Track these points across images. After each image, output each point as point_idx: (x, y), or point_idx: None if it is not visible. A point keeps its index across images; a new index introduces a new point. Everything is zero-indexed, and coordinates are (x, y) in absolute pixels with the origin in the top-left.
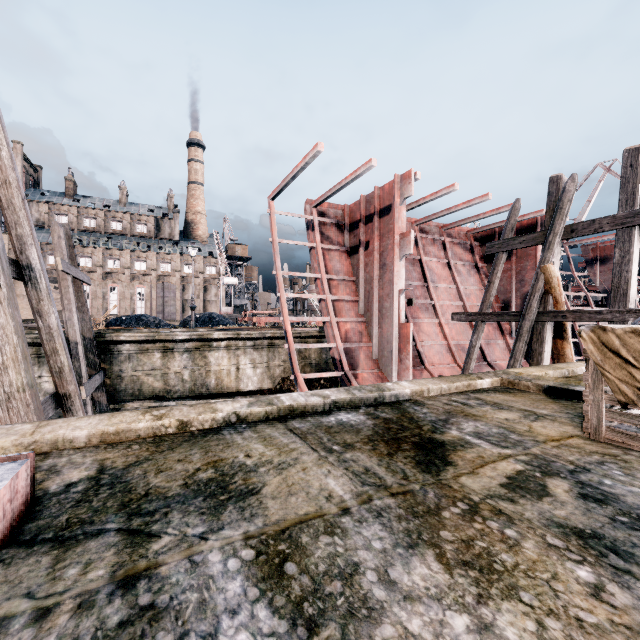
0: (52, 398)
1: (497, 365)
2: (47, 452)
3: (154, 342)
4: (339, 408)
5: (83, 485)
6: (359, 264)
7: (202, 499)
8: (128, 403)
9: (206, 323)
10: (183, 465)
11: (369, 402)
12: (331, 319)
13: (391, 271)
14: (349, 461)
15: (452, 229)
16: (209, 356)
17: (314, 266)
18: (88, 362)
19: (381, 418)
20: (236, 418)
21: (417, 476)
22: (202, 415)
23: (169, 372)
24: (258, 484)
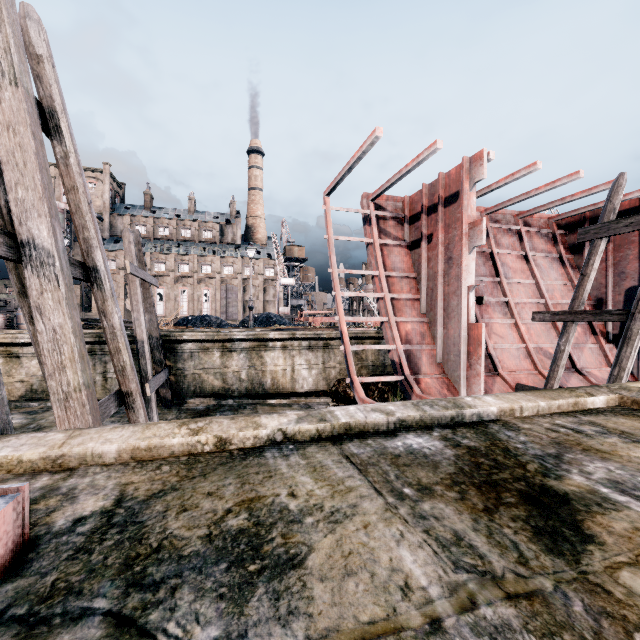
0: (115, 396)
1: (589, 373)
2: (74, 468)
3: (214, 341)
4: (406, 428)
5: (92, 523)
6: (421, 259)
7: (225, 567)
8: (190, 400)
9: (264, 323)
10: (212, 502)
11: (444, 422)
12: (390, 319)
13: (458, 265)
14: (429, 517)
15: (530, 217)
16: (265, 356)
17: (371, 263)
18: (155, 360)
19: (464, 446)
20: (282, 436)
21: (542, 560)
22: (243, 431)
23: (227, 371)
24: (302, 547)
